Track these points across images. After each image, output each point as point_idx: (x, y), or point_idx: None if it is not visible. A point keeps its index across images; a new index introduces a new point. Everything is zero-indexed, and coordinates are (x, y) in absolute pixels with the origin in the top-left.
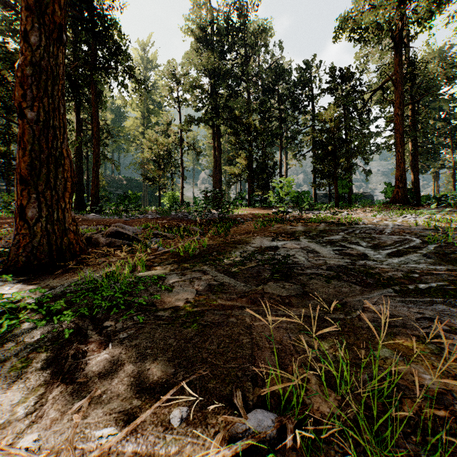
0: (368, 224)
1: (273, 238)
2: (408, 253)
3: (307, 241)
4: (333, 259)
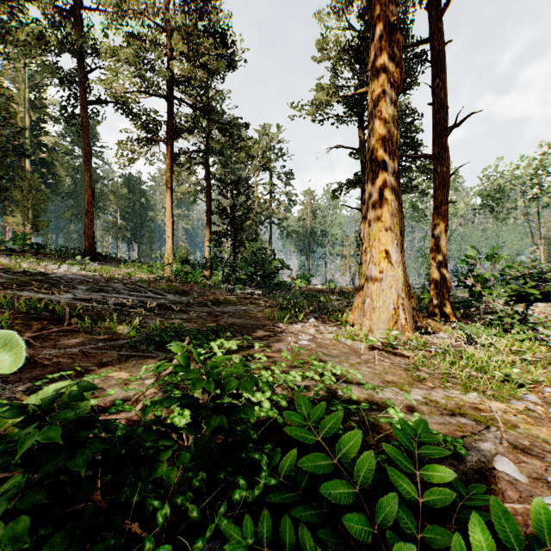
0: (49, 273)
1: (37, 292)
2: (162, 293)
3: (83, 292)
4: (156, 300)
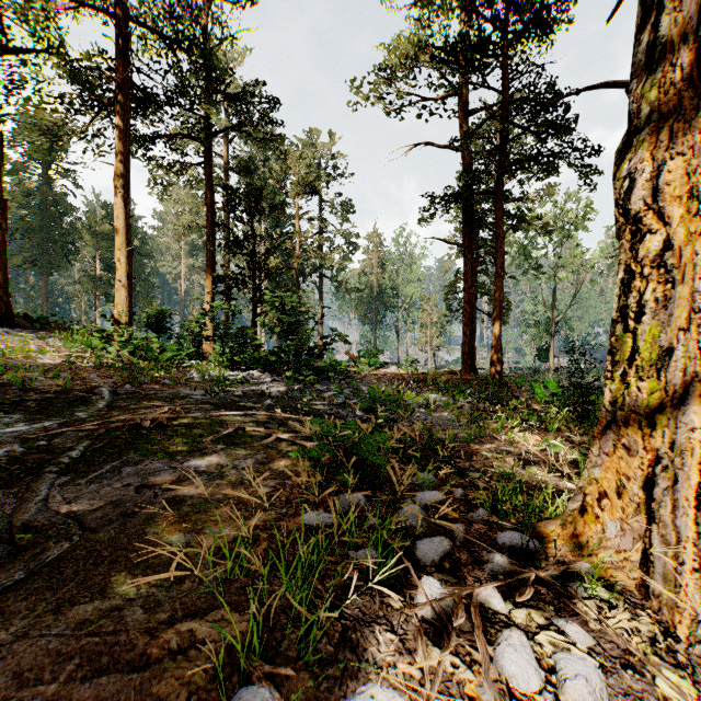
0: None
1: None
2: None
3: None
4: None
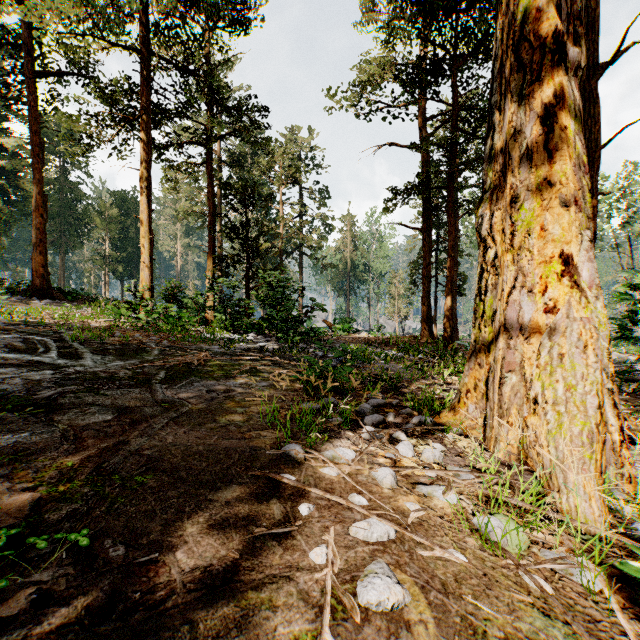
0: None
1: None
2: (80, 354)
3: None
4: (28, 374)
